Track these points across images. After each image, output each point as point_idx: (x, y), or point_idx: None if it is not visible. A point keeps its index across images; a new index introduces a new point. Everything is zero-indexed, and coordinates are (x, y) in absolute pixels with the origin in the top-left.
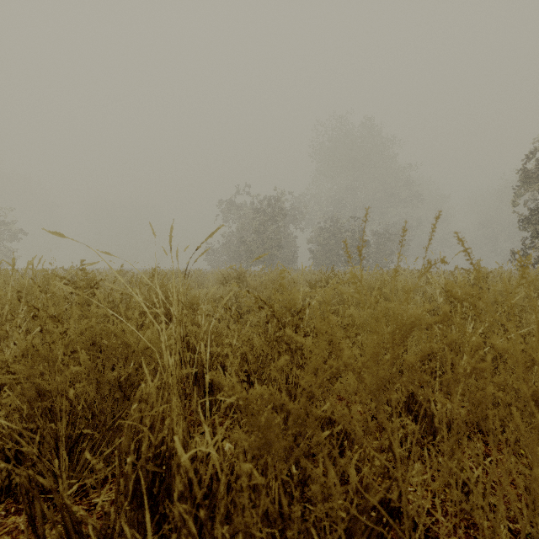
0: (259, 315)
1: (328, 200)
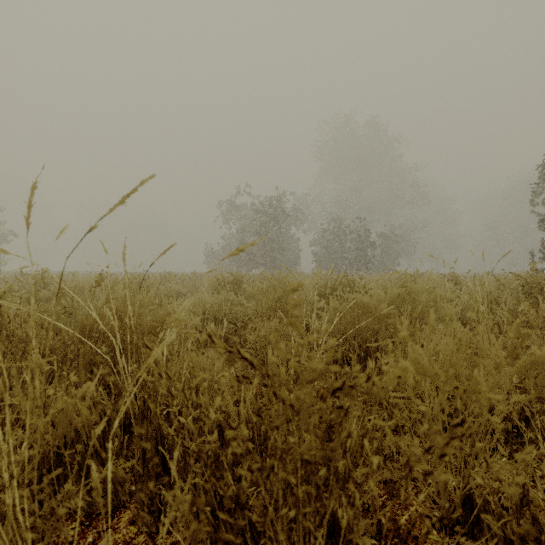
0: (257, 333)
1: (332, 201)
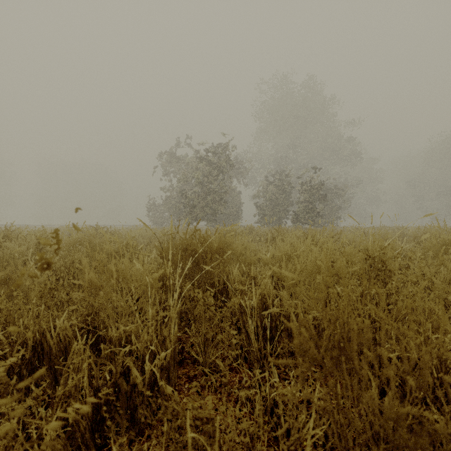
0: None
1: (270, 158)
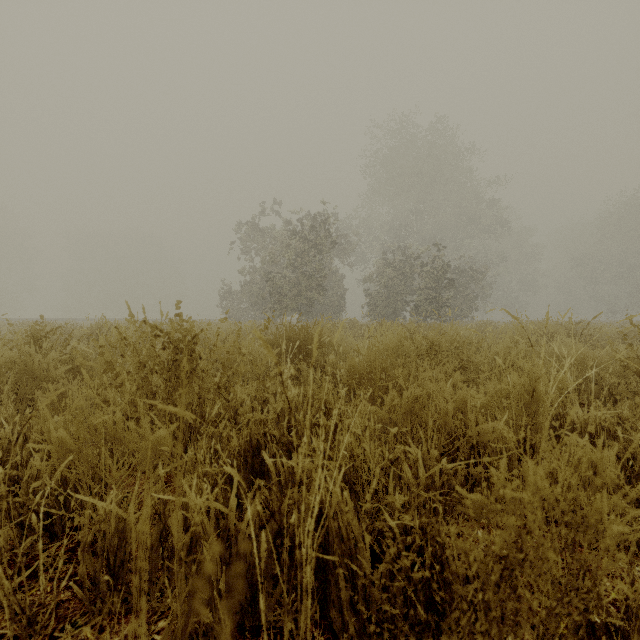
0: None
1: (385, 228)
